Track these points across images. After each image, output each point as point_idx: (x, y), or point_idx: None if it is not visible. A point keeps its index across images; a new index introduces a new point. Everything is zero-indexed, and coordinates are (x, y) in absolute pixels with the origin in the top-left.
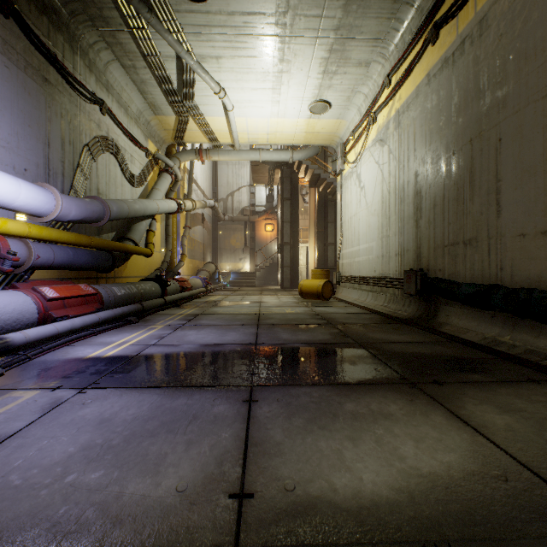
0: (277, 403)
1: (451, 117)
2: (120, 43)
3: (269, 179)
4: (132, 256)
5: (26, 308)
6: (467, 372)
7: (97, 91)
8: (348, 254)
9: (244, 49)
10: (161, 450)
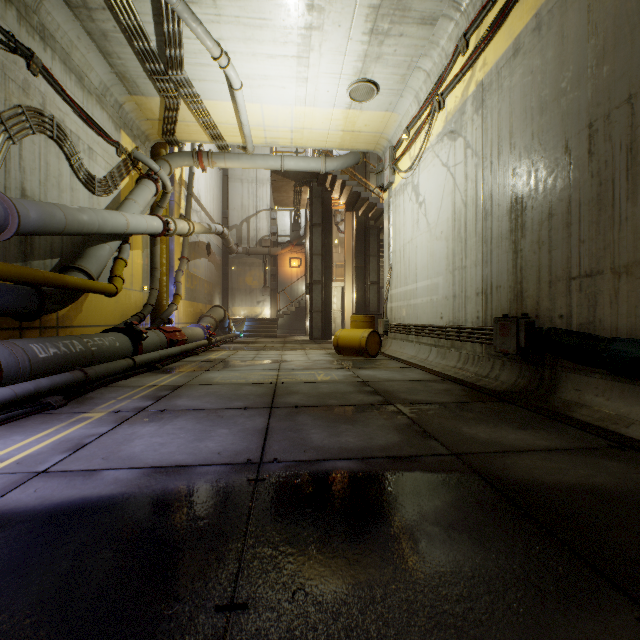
0: None
1: (586, 68)
2: None
3: (295, 199)
4: (92, 296)
5: None
6: None
7: (20, 34)
8: (399, 294)
9: None
10: None
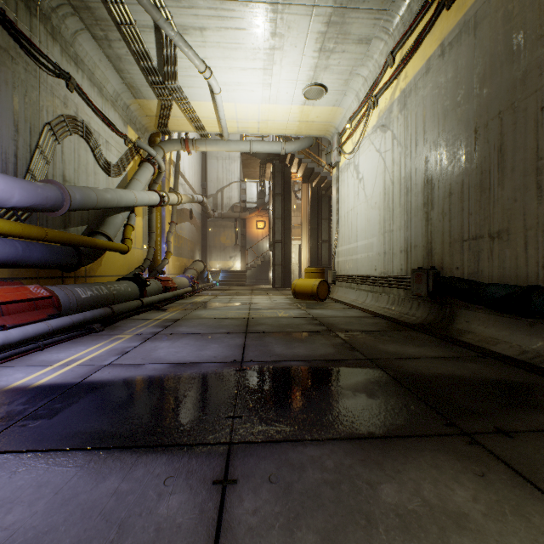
0: (268, 488)
1: (473, 89)
2: (88, 7)
3: (260, 173)
4: (108, 253)
5: None
6: (532, 409)
7: (62, 63)
8: (344, 251)
9: (231, 20)
10: None
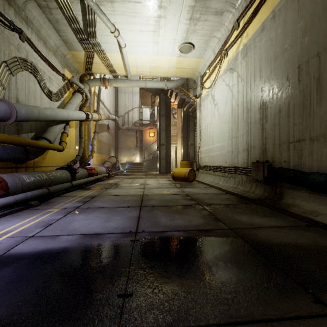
0: None
1: (297, 38)
2: None
3: (152, 102)
4: (51, 151)
5: None
6: None
7: (16, 21)
8: (205, 150)
9: None
10: None
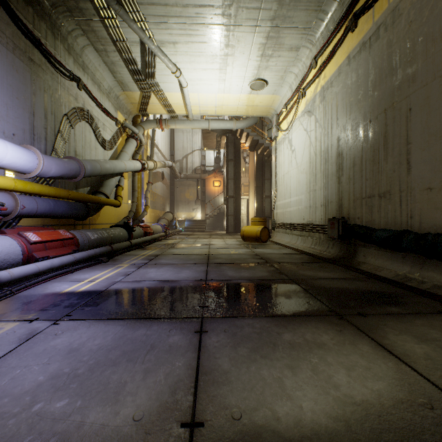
0: (224, 334)
1: (368, 91)
2: (93, 30)
3: (217, 144)
4: (104, 207)
5: (12, 250)
6: (385, 305)
7: (74, 70)
8: (281, 205)
9: (196, 36)
10: (121, 379)
